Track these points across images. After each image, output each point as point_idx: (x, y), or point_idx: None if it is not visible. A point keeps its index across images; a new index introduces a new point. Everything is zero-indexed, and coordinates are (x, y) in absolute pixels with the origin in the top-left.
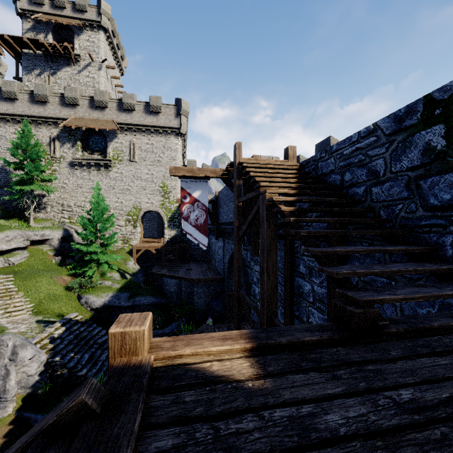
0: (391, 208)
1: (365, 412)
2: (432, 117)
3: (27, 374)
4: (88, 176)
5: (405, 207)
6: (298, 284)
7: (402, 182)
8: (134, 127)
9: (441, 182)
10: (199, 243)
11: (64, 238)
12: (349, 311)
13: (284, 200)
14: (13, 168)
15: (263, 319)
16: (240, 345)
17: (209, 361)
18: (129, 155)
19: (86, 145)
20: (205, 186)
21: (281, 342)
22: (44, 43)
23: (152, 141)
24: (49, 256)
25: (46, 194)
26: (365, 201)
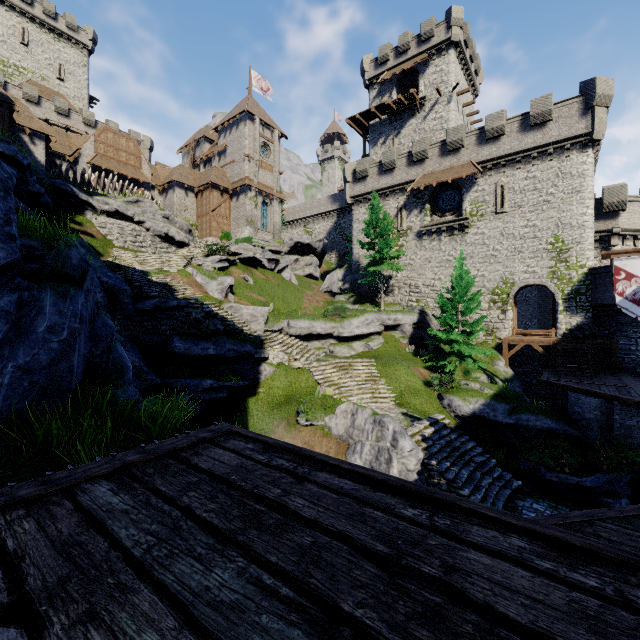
0: None
1: None
2: None
3: (406, 467)
4: (438, 246)
5: None
6: None
7: None
8: (503, 159)
9: None
10: None
11: (414, 324)
12: None
13: None
14: (366, 250)
15: None
16: None
17: None
18: (495, 204)
19: (435, 206)
20: None
21: None
22: (389, 103)
23: (533, 173)
24: (402, 344)
25: (393, 274)
26: None
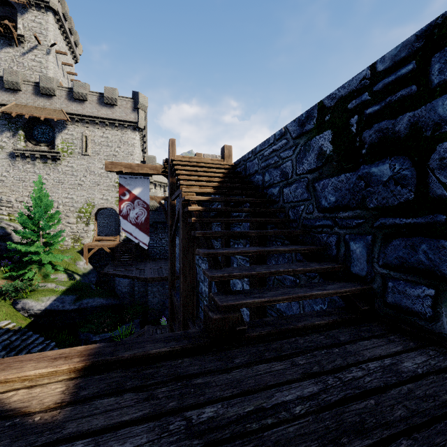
0: (296, 209)
1: (144, 442)
2: (324, 122)
3: None
4: (33, 169)
5: (305, 208)
6: (232, 282)
7: (304, 184)
8: (87, 118)
9: (329, 185)
10: (140, 242)
11: None
12: (209, 317)
13: (197, 200)
14: None
15: (180, 321)
16: (69, 365)
17: (16, 389)
18: (81, 148)
19: (30, 135)
20: (146, 183)
21: (123, 357)
22: None
23: (107, 135)
24: None
25: None
26: (279, 201)
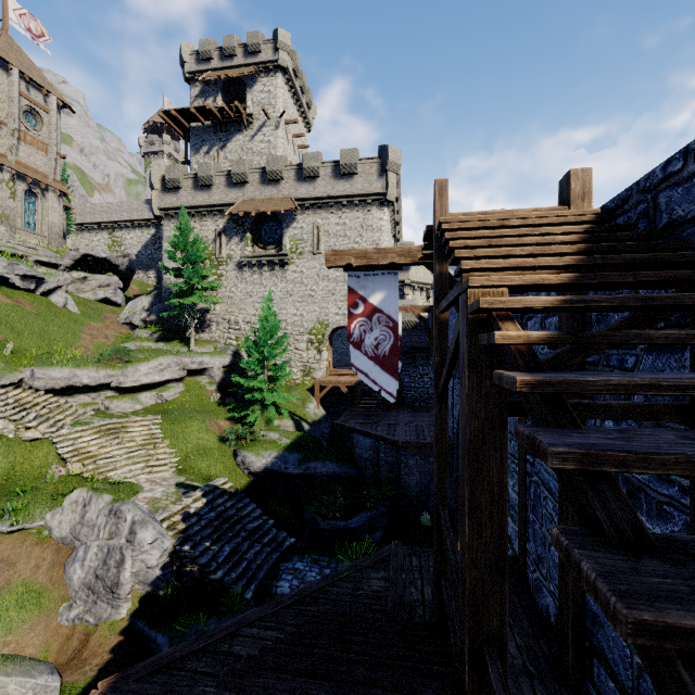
0: None
1: None
2: None
3: (146, 564)
4: (260, 280)
5: None
6: None
7: None
8: (319, 201)
9: None
10: (382, 389)
11: (226, 367)
12: None
13: (520, 307)
14: (174, 276)
15: (463, 641)
16: None
17: None
18: (312, 244)
19: (258, 237)
20: (393, 282)
21: None
22: (212, 109)
23: (344, 220)
24: (208, 392)
25: (211, 307)
26: None
